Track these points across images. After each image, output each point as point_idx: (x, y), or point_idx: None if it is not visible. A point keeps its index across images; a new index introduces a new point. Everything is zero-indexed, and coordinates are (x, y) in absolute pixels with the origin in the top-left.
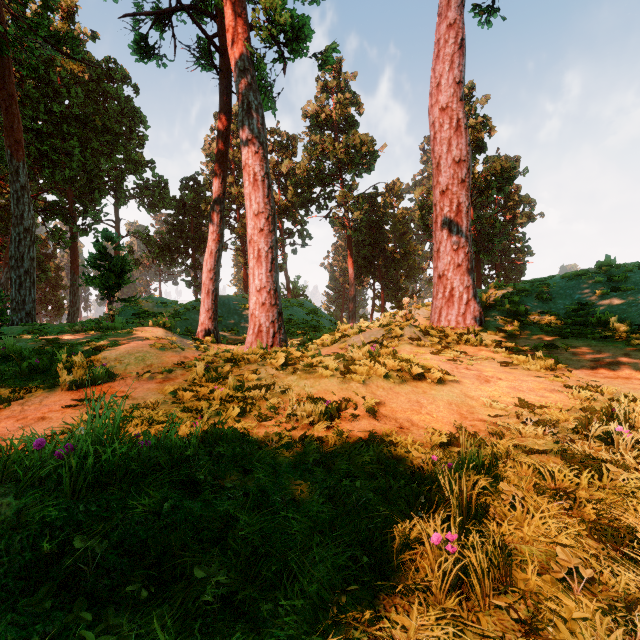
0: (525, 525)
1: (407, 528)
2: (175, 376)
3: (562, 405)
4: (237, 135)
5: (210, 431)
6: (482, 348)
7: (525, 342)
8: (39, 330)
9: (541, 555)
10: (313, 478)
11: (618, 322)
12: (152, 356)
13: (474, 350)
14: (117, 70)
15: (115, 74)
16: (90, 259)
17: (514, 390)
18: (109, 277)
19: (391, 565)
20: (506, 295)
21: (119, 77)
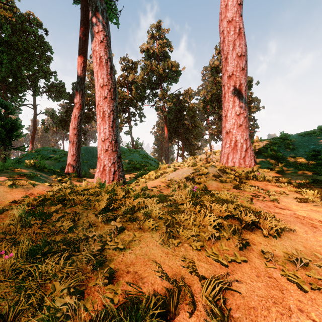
0: None
1: None
2: (3, 217)
3: None
4: None
5: None
6: (266, 183)
7: (292, 177)
8: None
9: None
10: None
11: None
12: None
13: (262, 184)
14: (34, 19)
15: (33, 21)
16: None
17: None
18: (1, 132)
19: None
20: (266, 146)
21: (35, 23)
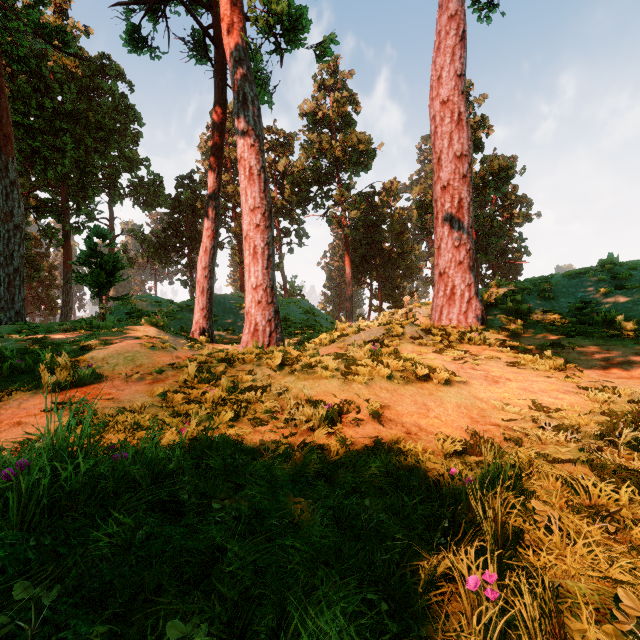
0: (568, 554)
1: (433, 565)
2: (166, 377)
3: (579, 407)
4: (233, 133)
5: (199, 439)
6: (486, 347)
7: (529, 341)
8: (28, 329)
9: (593, 594)
10: (314, 494)
11: (625, 320)
12: (142, 356)
13: (478, 349)
14: (111, 66)
15: (109, 70)
16: (80, 256)
17: (525, 391)
18: (100, 275)
19: (413, 611)
20: (508, 293)
21: (113, 73)
